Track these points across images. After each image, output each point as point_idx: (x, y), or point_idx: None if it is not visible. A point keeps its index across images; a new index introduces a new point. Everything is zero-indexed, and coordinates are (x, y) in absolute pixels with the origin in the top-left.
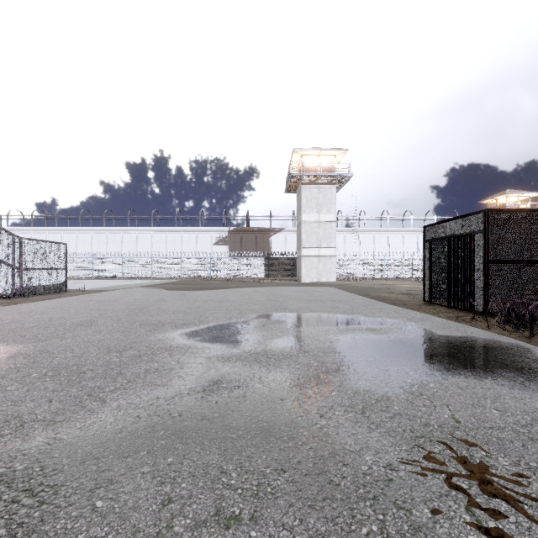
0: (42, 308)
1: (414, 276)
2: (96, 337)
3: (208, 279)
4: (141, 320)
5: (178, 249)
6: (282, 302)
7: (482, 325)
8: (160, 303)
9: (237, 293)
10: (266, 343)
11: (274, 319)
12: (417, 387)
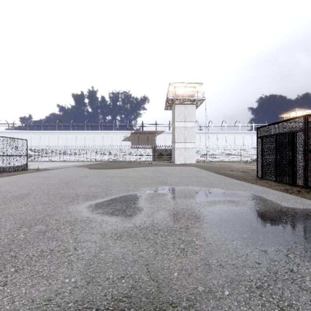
0: (1, 182)
1: (242, 160)
2: (20, 209)
3: (118, 161)
4: (63, 193)
5: (101, 143)
6: (164, 177)
7: (309, 197)
8: (83, 179)
9: (135, 171)
10: (153, 216)
11: (159, 191)
12: (310, 281)
